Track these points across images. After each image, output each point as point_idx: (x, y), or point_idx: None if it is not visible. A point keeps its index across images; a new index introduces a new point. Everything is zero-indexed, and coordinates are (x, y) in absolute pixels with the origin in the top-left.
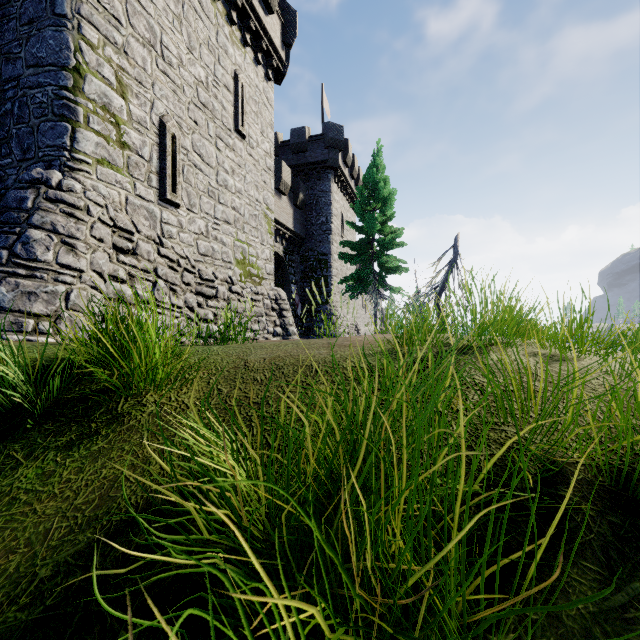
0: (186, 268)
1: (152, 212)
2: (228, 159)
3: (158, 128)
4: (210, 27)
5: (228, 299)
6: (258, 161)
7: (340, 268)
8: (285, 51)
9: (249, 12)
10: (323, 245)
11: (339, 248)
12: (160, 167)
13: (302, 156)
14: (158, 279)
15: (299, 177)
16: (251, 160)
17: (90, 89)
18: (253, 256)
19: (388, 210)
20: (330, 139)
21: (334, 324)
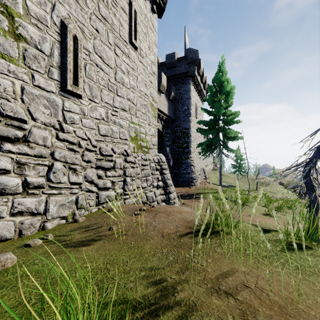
0: (86, 148)
1: (53, 101)
2: (124, 63)
3: (60, 28)
4: None
5: (124, 168)
6: (146, 67)
7: (195, 136)
8: None
9: None
10: (185, 123)
11: (194, 124)
12: (61, 62)
13: (173, 70)
14: (55, 162)
15: (171, 83)
16: (141, 66)
17: None
18: (143, 133)
19: (229, 100)
20: (190, 58)
21: (192, 171)
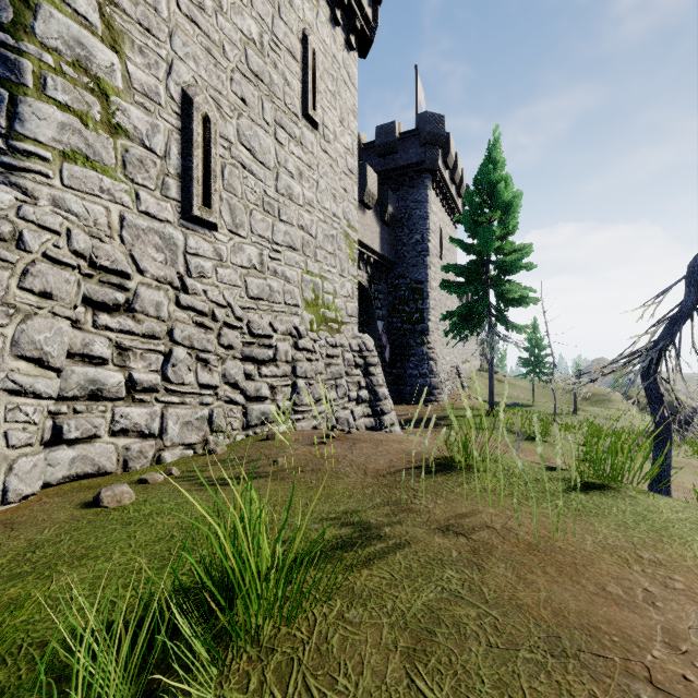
0: (226, 322)
1: (169, 238)
2: (293, 157)
3: (180, 105)
4: None
5: (292, 360)
6: (336, 160)
7: (438, 298)
8: (372, 9)
9: None
10: (417, 270)
11: (437, 273)
12: (183, 167)
13: (391, 159)
14: (174, 347)
15: (387, 186)
16: (326, 159)
17: (48, 30)
18: (329, 293)
19: (510, 220)
20: (427, 134)
21: (432, 371)
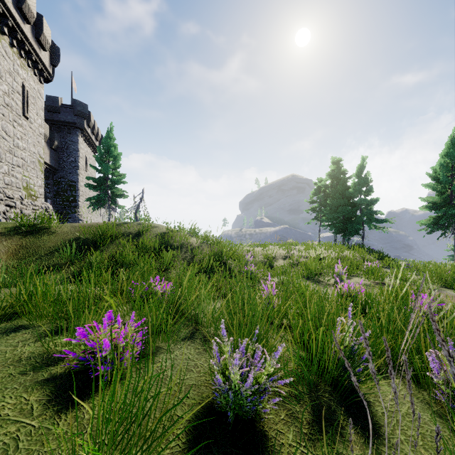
0: (1, 192)
1: None
2: (19, 132)
3: None
4: (10, 62)
5: (21, 208)
6: (35, 130)
7: (85, 191)
8: (52, 68)
9: (32, 52)
10: (73, 175)
11: (84, 178)
12: None
13: (56, 115)
14: None
15: (53, 128)
16: (31, 130)
17: None
18: (32, 184)
19: (117, 163)
20: (78, 111)
21: None
